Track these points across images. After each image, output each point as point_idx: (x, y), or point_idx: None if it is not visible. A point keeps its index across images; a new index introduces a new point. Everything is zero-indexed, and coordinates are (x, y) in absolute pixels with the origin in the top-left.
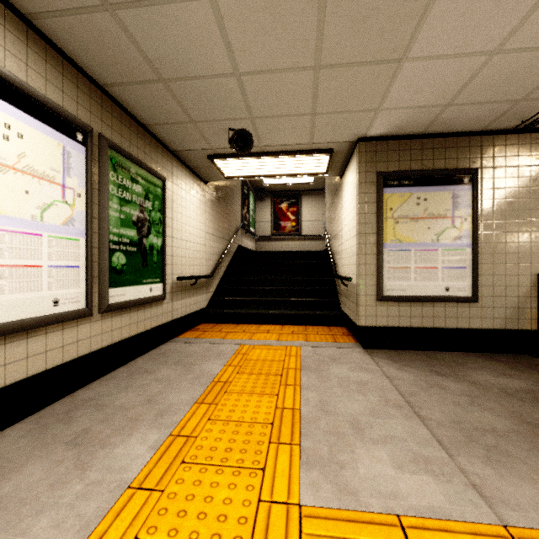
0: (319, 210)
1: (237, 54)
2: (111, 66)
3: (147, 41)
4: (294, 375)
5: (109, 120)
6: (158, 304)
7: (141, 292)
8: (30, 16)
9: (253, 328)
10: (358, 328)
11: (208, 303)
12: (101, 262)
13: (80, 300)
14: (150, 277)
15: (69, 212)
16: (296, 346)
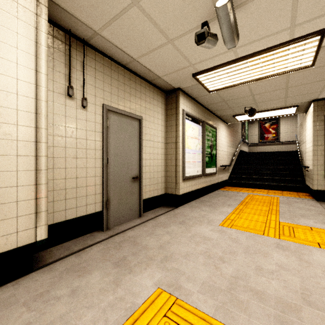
0: (293, 125)
1: (253, 92)
2: (209, 101)
3: (224, 95)
4: (276, 203)
5: (204, 115)
6: (214, 175)
7: (211, 170)
8: (195, 98)
9: (252, 189)
10: (312, 190)
11: (228, 178)
12: (204, 160)
13: (200, 171)
14: (213, 165)
15: (199, 146)
16: (276, 197)
